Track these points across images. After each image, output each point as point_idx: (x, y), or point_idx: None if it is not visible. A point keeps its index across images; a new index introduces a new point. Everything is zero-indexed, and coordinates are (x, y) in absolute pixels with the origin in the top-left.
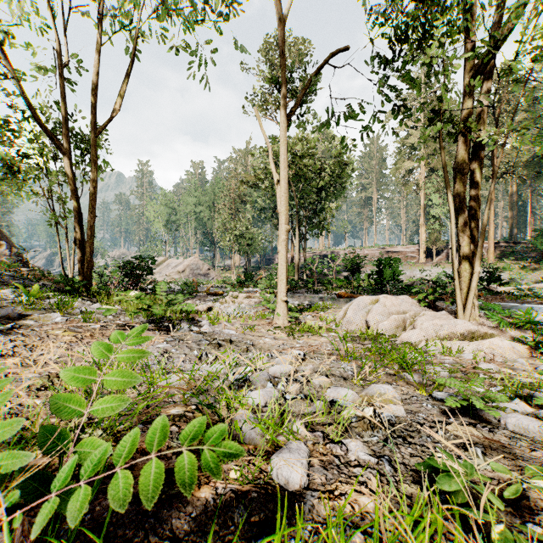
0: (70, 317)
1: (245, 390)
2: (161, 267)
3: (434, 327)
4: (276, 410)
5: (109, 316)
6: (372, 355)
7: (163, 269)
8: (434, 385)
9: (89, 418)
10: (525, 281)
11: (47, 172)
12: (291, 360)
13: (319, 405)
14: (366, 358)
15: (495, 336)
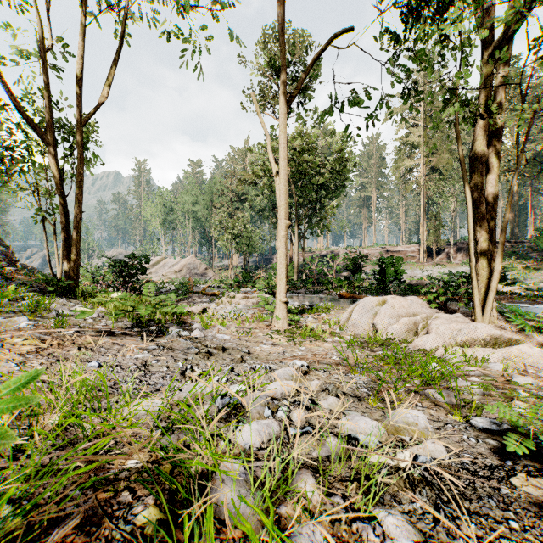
0: (42, 321)
1: (235, 421)
2: (158, 267)
3: (452, 331)
4: (276, 469)
5: (89, 320)
6: (384, 364)
7: (159, 269)
8: (468, 406)
9: (1, 480)
10: (529, 281)
11: (32, 166)
12: (296, 387)
13: (333, 446)
14: (385, 373)
15: (520, 342)
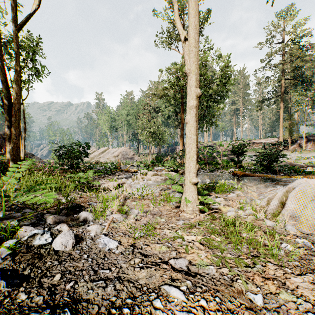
0: None
1: None
2: (104, 153)
3: None
4: None
5: None
6: None
7: (105, 154)
8: None
9: None
10: None
11: None
12: None
13: None
14: None
15: None
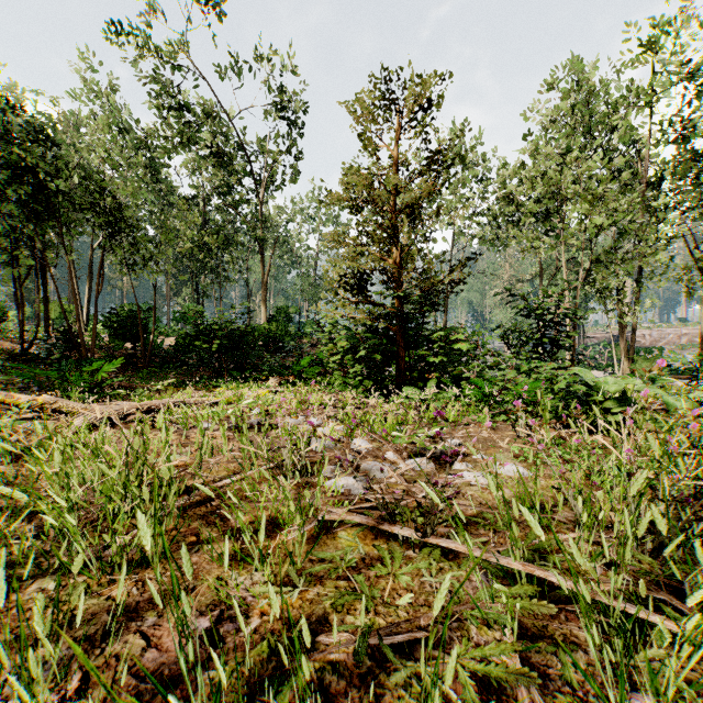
0: None
1: None
2: None
3: None
4: None
5: None
6: None
7: None
8: None
9: None
10: None
11: None
12: None
13: None
14: None
15: None
